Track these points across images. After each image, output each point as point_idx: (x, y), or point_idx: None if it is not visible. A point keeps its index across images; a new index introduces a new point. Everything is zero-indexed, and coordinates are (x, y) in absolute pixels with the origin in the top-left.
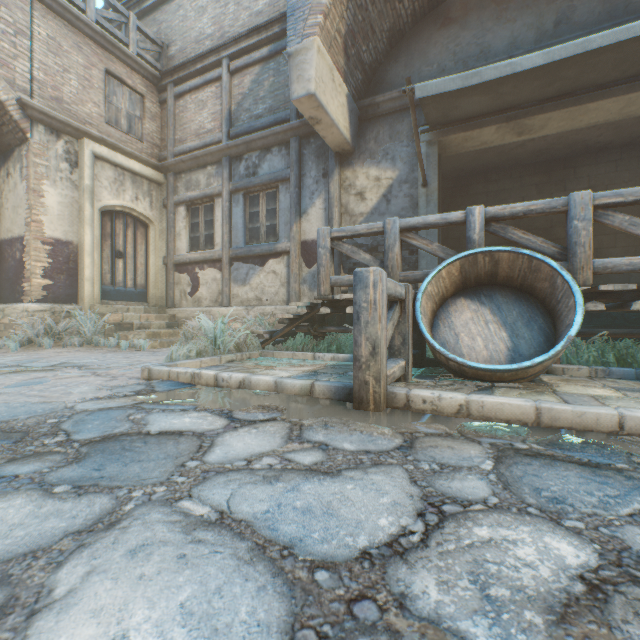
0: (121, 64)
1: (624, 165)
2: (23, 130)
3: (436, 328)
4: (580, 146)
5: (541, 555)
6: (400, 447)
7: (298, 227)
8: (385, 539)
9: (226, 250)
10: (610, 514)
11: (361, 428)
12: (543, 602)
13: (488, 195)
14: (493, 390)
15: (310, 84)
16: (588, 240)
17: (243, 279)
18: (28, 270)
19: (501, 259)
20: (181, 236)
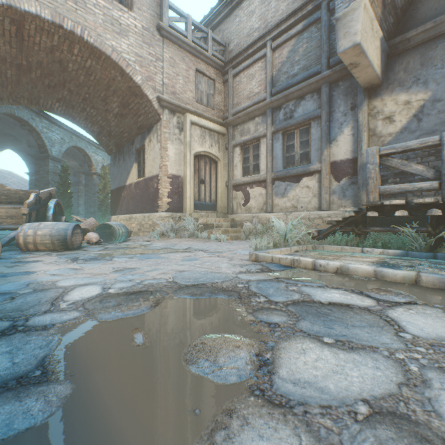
0: (203, 64)
1: None
2: (159, 114)
3: None
4: None
5: None
6: None
7: (328, 151)
8: None
9: (269, 173)
10: None
11: None
12: None
13: None
14: None
15: (356, 36)
16: None
17: (282, 193)
18: (160, 193)
19: None
20: (237, 167)
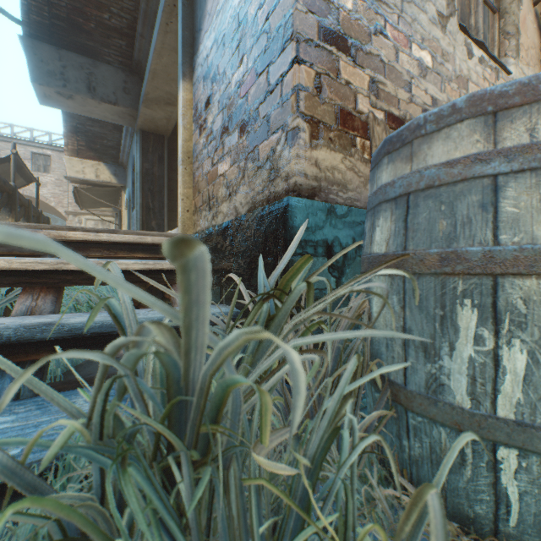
0: None
1: None
2: (67, 218)
3: None
4: None
5: None
6: None
7: None
8: None
9: None
10: None
11: None
12: None
13: None
14: None
15: None
16: None
17: None
18: None
19: None
20: None
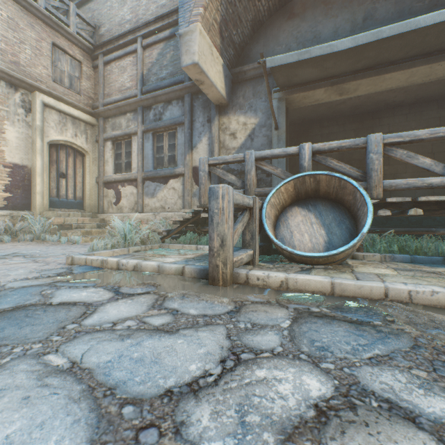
0: (64, 39)
1: (412, 117)
2: None
3: (278, 227)
4: (382, 104)
5: (295, 389)
6: (230, 312)
7: (190, 157)
8: (188, 380)
9: (140, 173)
10: (356, 358)
11: (207, 298)
12: (281, 425)
13: (322, 136)
14: (311, 270)
15: (194, 56)
16: (379, 167)
17: (152, 193)
18: None
19: (321, 180)
20: (108, 162)
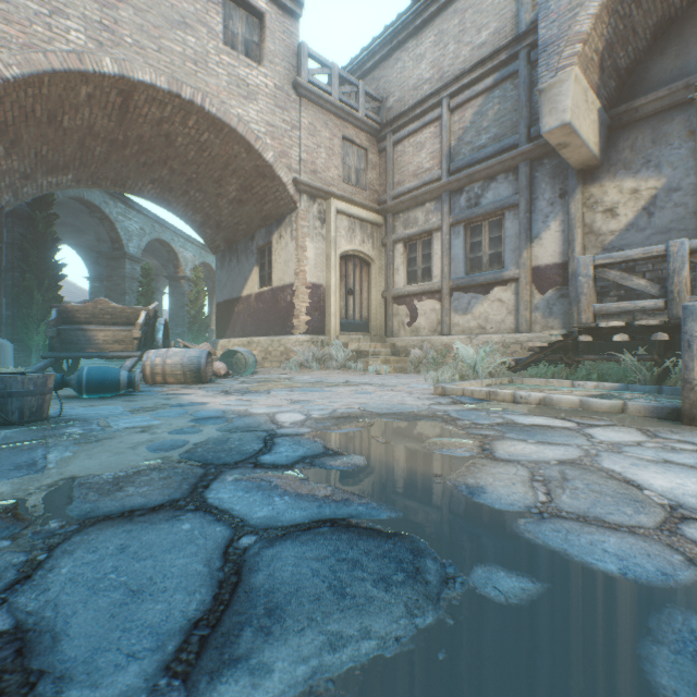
0: (352, 128)
1: None
2: (295, 202)
3: None
4: None
5: None
6: None
7: (528, 253)
8: None
9: (446, 281)
10: None
11: None
12: None
13: None
14: None
15: (564, 114)
16: None
17: (464, 308)
18: (297, 309)
19: None
20: (398, 271)
